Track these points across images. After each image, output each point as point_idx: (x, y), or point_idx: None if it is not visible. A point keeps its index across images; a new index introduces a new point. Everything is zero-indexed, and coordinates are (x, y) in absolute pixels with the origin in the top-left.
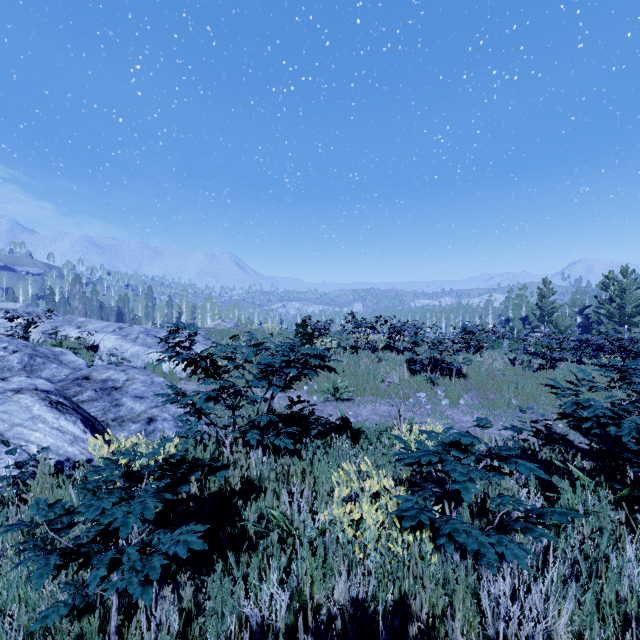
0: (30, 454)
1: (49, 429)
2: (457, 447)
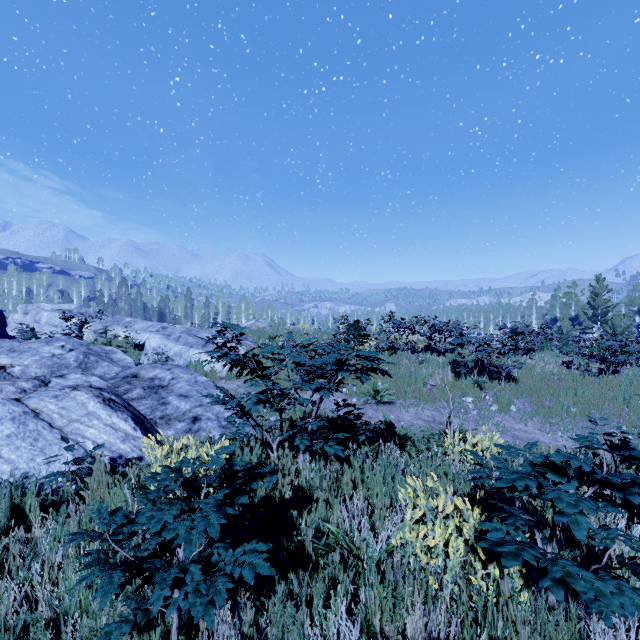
0: (86, 450)
1: (103, 426)
2: (553, 469)
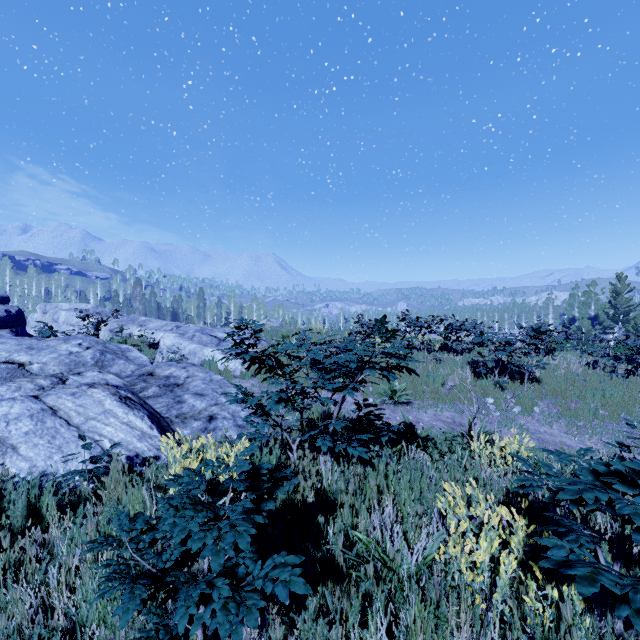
0: (103, 448)
1: (119, 424)
2: (621, 479)
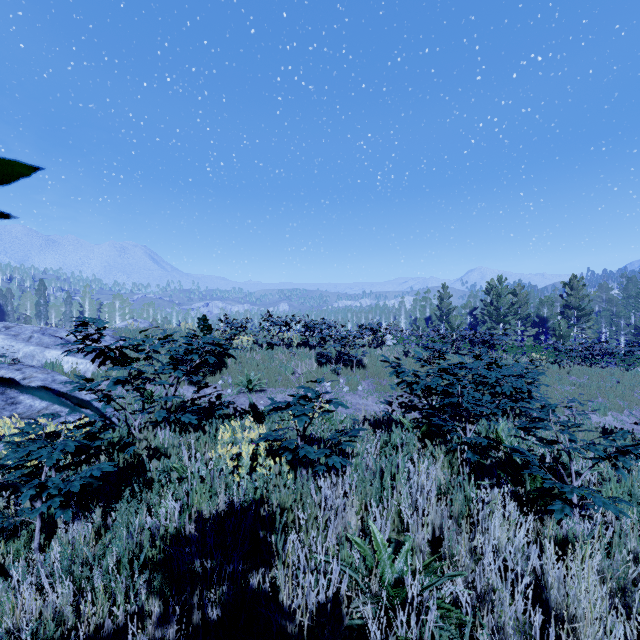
0: None
1: None
2: (304, 398)
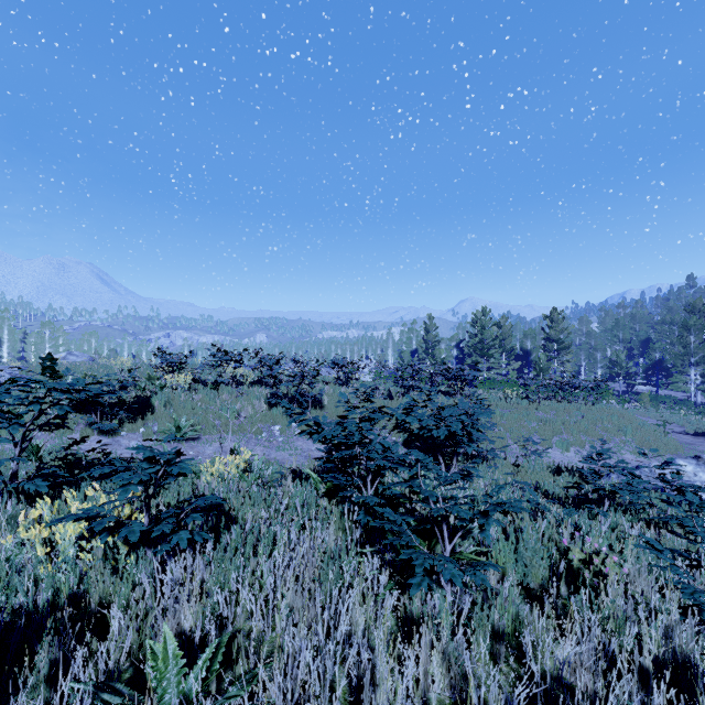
0: None
1: None
2: (149, 460)
